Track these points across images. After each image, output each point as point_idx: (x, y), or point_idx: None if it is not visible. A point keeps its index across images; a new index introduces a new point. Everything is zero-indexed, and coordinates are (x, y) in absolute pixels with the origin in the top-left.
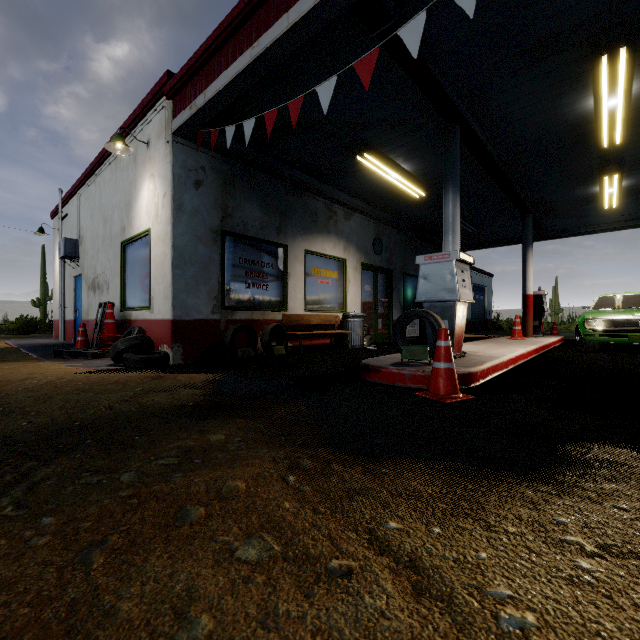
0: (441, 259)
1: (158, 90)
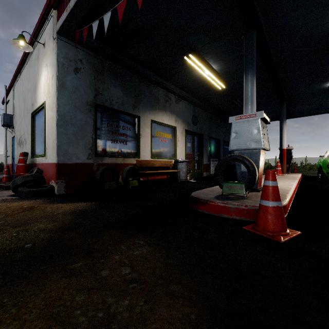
0: (249, 118)
1: (48, 4)
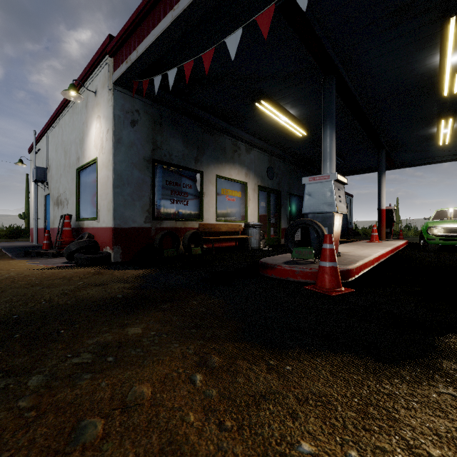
0: (322, 180)
1: (102, 50)
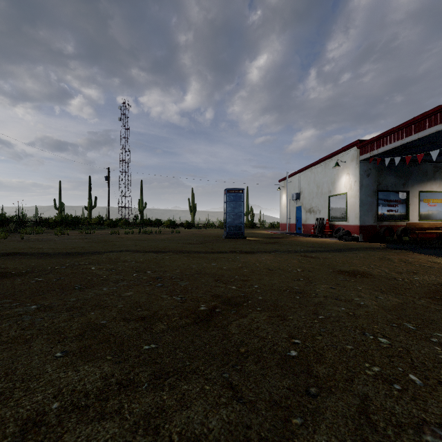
0: None
1: (352, 145)
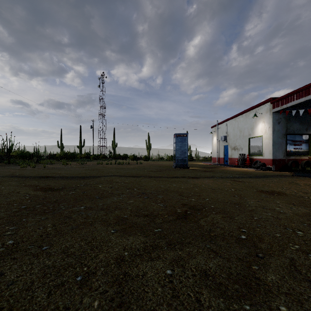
0: None
1: (267, 101)
